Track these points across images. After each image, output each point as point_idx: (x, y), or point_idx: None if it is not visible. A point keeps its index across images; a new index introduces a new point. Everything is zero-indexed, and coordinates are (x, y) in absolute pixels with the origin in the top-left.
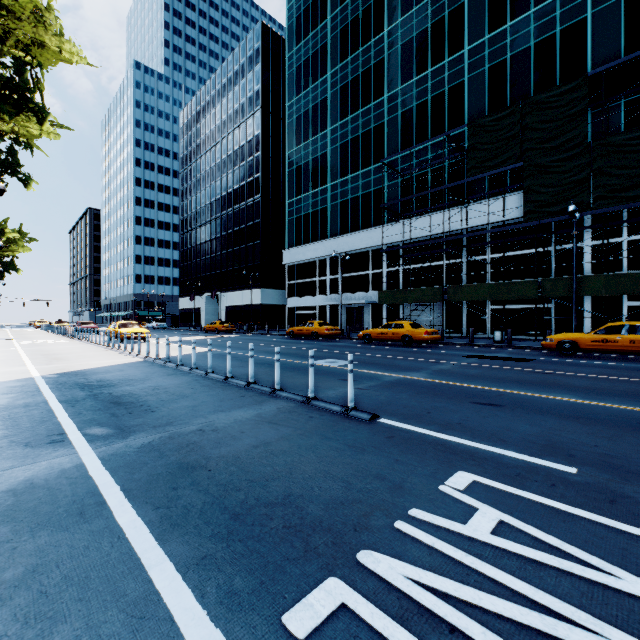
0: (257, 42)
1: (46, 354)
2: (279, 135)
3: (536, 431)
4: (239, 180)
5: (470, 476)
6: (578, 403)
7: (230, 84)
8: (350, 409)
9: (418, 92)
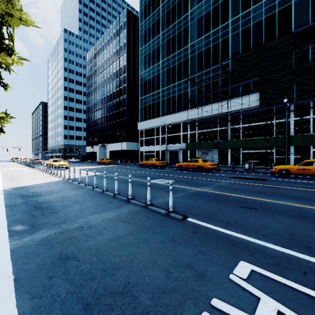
0: (125, 18)
1: (12, 176)
2: (136, 65)
3: (281, 227)
4: (116, 87)
5: (249, 266)
6: (299, 207)
7: (111, 39)
8: (170, 212)
9: (205, 43)
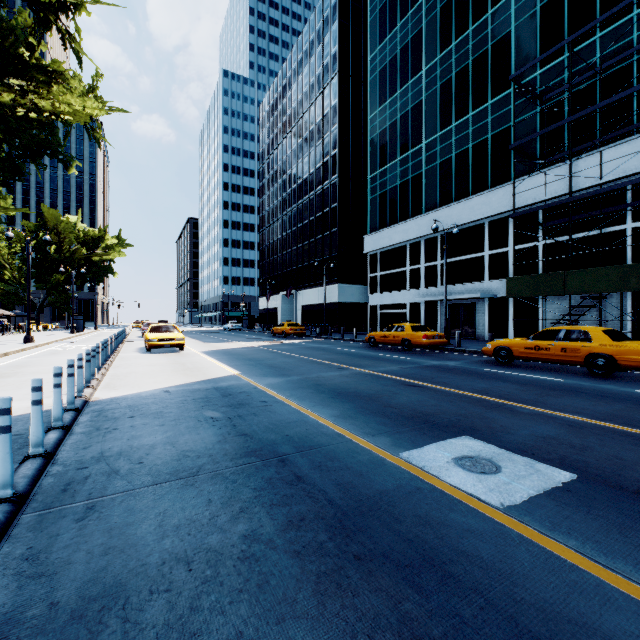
0: None
1: None
2: (360, 102)
3: None
4: (315, 162)
5: None
6: None
7: (306, 57)
8: None
9: None
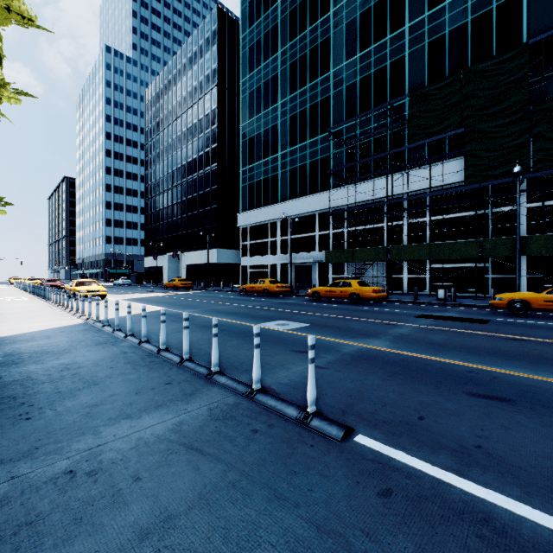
0: (214, 25)
1: None
2: (234, 110)
3: None
4: (198, 150)
5: None
6: None
7: (190, 63)
8: (311, 416)
9: (362, 67)
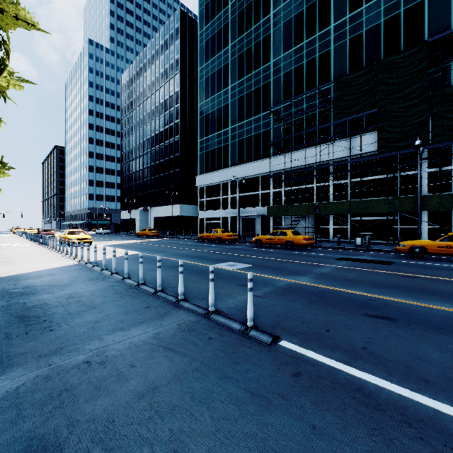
0: (177, 23)
1: (2, 257)
2: (193, 92)
3: (452, 361)
4: (164, 125)
5: None
6: None
7: (157, 54)
8: (250, 328)
9: (296, 58)
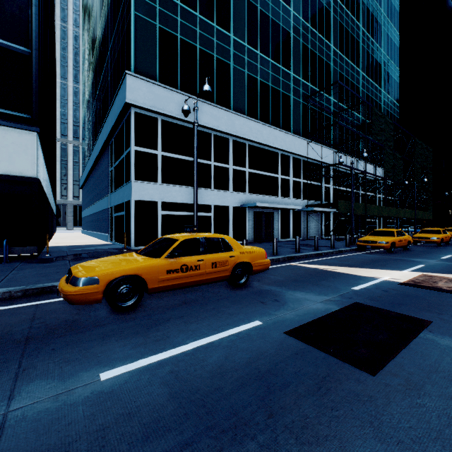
0: None
1: None
2: None
3: None
4: None
5: None
6: None
7: None
8: None
9: (312, 40)
